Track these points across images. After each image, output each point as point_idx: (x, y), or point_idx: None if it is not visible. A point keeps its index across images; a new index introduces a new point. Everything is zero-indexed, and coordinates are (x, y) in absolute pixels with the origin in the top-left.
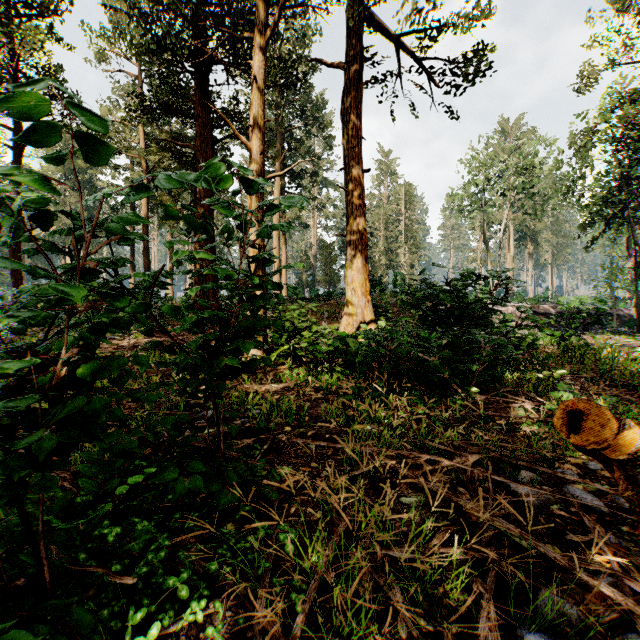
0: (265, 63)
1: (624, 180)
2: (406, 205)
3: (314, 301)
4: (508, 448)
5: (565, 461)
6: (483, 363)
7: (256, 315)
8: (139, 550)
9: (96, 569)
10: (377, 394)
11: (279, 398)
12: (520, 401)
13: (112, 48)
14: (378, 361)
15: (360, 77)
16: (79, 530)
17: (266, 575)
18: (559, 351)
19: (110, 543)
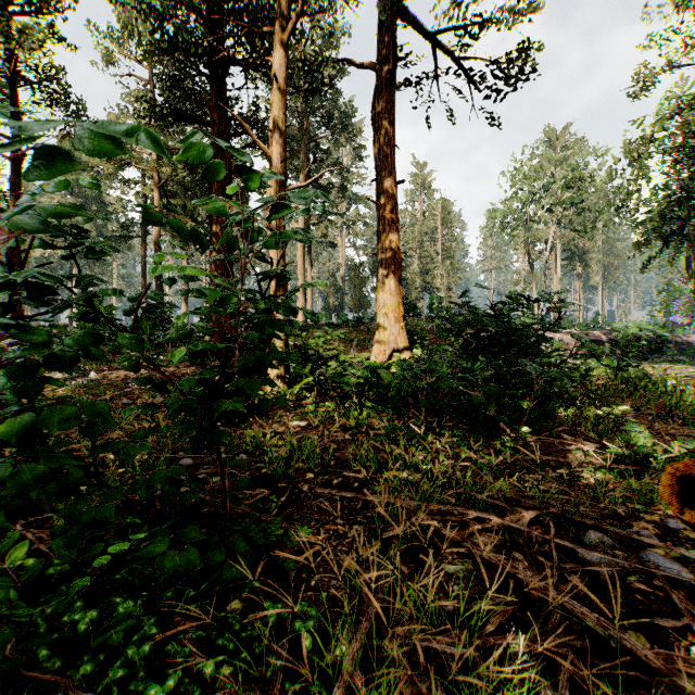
0: (287, 60)
1: (684, 194)
2: (443, 222)
3: (342, 327)
4: (569, 501)
5: (640, 519)
6: (535, 398)
7: (268, 345)
8: (117, 642)
9: (54, 676)
10: (413, 434)
11: (301, 438)
12: (577, 442)
13: (121, 50)
14: (414, 396)
15: (393, 78)
16: (45, 614)
17: (277, 677)
18: (617, 383)
19: (81, 633)
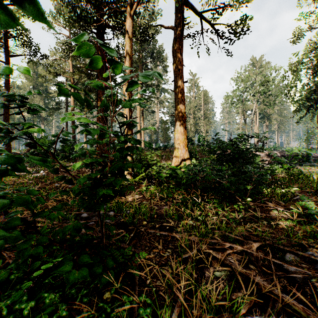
0: (132, 24)
1: (317, 87)
2: (204, 101)
3: (158, 149)
4: (275, 237)
5: (313, 247)
6: (253, 184)
7: (125, 160)
8: None
9: None
10: (194, 202)
11: (140, 203)
12: (274, 205)
13: (56, 22)
14: (194, 183)
15: (182, 33)
16: (7, 303)
17: None
18: (289, 176)
19: (25, 315)
